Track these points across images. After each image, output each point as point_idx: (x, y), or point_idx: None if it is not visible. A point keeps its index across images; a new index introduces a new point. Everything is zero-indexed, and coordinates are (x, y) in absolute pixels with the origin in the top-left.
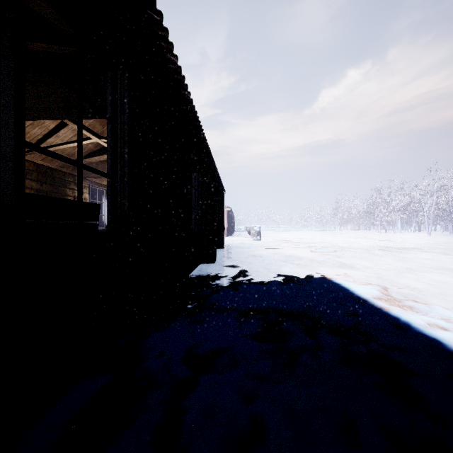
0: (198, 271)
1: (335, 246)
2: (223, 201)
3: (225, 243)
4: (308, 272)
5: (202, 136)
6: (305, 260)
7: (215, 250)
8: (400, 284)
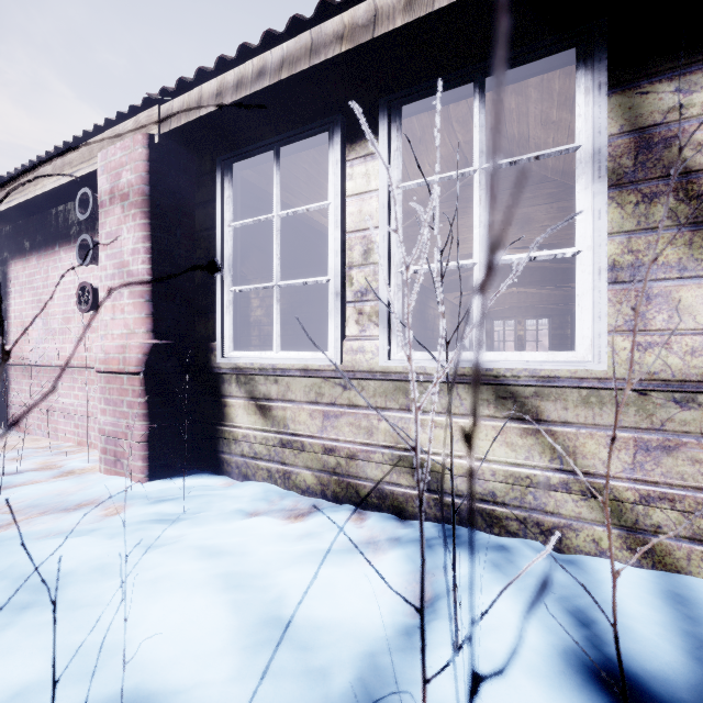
0: None
1: None
2: None
3: None
4: None
5: None
6: None
7: None
8: None
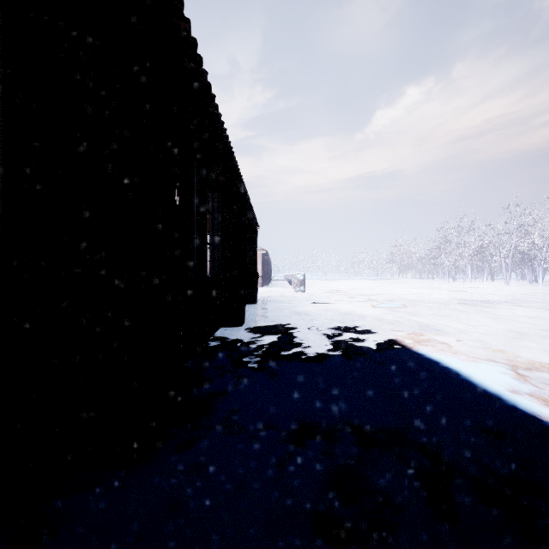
0: (217, 340)
1: (401, 299)
2: (256, 239)
3: (259, 296)
4: (380, 339)
5: (221, 130)
6: (369, 320)
7: (244, 307)
8: (526, 359)
